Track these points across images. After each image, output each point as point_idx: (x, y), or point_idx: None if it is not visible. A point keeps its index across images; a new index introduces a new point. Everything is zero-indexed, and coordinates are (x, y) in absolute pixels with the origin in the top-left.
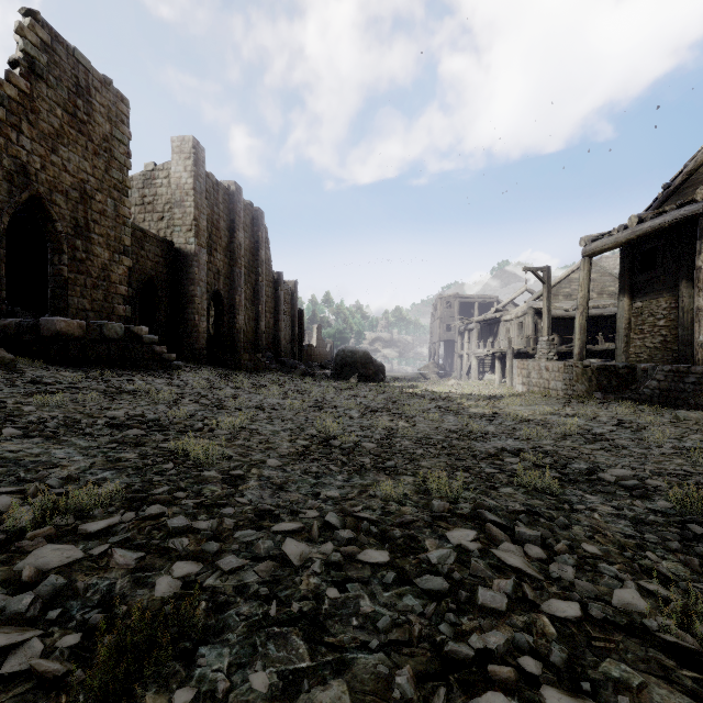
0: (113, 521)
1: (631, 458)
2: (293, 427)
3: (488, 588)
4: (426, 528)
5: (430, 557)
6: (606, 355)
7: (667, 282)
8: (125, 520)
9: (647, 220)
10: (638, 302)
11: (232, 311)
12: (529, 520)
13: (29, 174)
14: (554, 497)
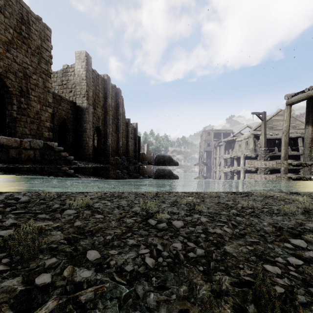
0: None
1: None
2: (125, 205)
3: None
4: None
5: None
6: (291, 157)
7: None
8: None
9: None
10: None
11: (105, 136)
12: None
13: None
14: None
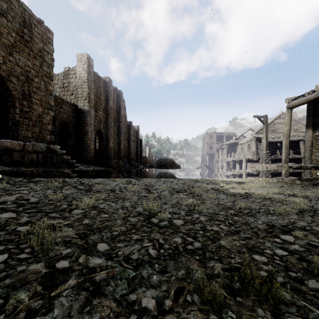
0: None
1: None
2: (128, 206)
3: None
4: None
5: None
6: (293, 160)
7: None
8: None
9: None
10: (317, 132)
11: (107, 139)
12: None
13: None
14: None
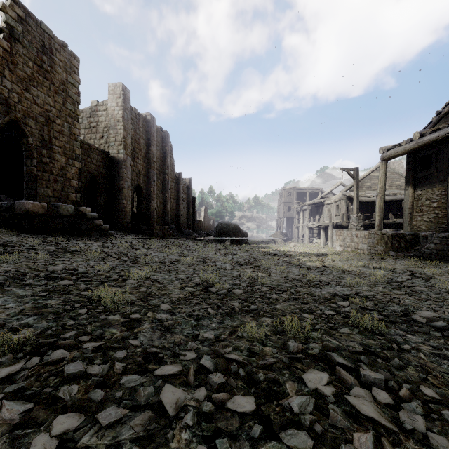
0: (15, 369)
1: (430, 301)
2: (184, 277)
3: (350, 445)
4: (285, 370)
5: (291, 405)
6: (395, 226)
7: (439, 177)
8: (28, 366)
9: (426, 135)
10: (419, 191)
11: (148, 198)
12: (369, 360)
13: (9, 105)
14: (382, 336)
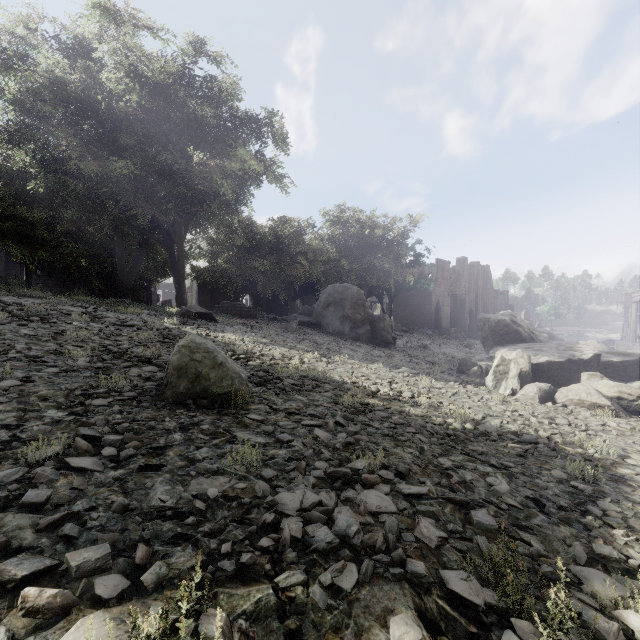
0: None
1: None
2: None
3: None
4: None
5: None
6: None
7: None
8: None
9: None
10: None
11: (476, 315)
12: None
13: (437, 296)
14: None
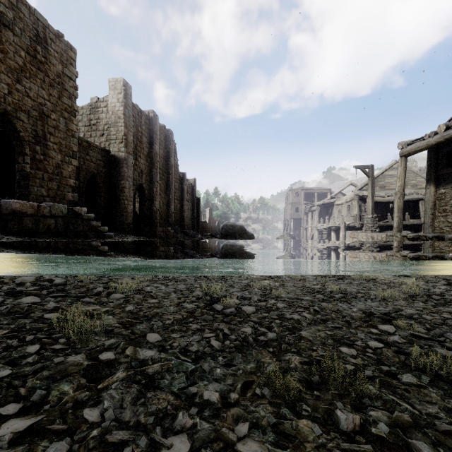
0: None
1: None
2: (183, 289)
3: None
4: None
5: None
6: (410, 228)
7: None
8: None
9: None
10: (442, 189)
11: (151, 198)
12: None
13: None
14: None
